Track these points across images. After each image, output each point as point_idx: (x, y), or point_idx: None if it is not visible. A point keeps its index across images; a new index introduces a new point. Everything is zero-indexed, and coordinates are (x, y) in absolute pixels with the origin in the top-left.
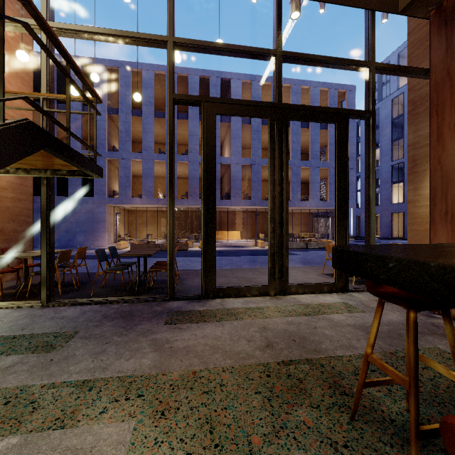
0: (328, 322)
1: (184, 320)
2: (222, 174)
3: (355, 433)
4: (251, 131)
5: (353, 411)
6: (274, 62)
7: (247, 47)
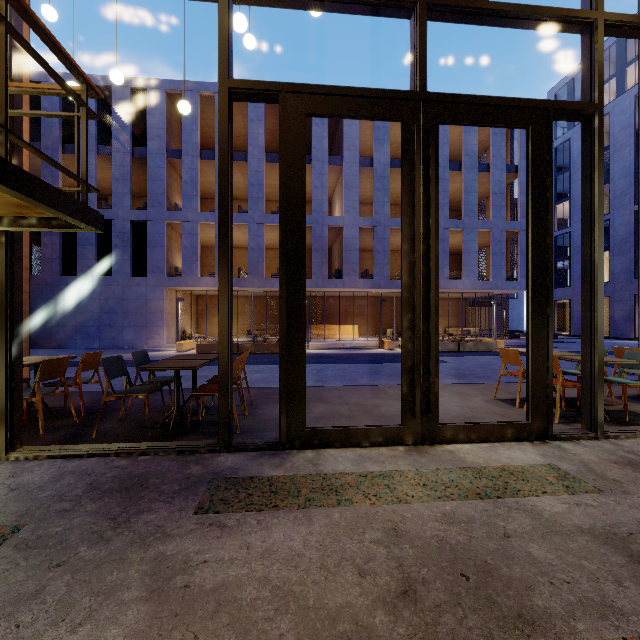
0: (531, 519)
1: (235, 504)
2: (331, 242)
3: None
4: (373, 177)
5: None
6: (413, 18)
7: None
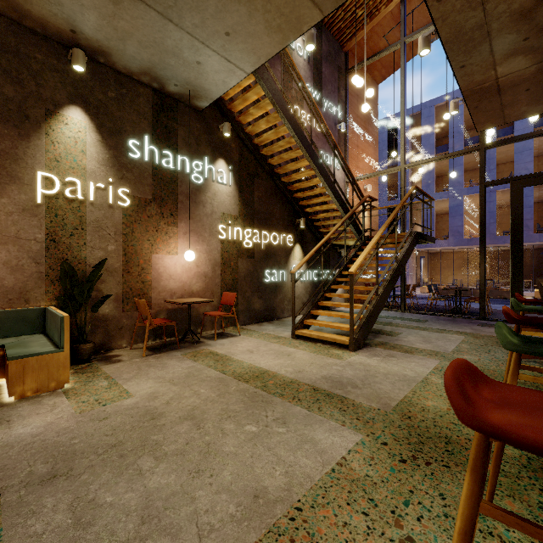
0: None
1: (491, 326)
2: None
3: None
4: None
5: None
6: None
7: None
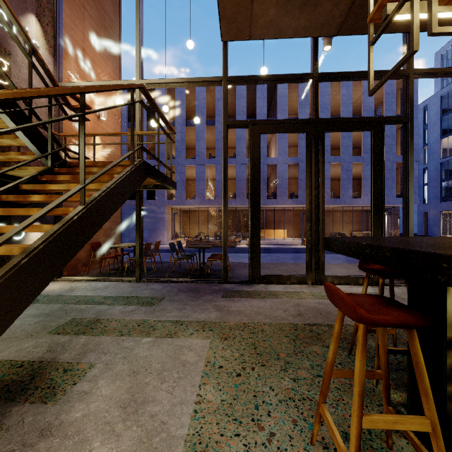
0: None
1: (236, 296)
2: (269, 174)
3: (349, 360)
4: None
5: (350, 348)
6: (311, 83)
7: (287, 75)
